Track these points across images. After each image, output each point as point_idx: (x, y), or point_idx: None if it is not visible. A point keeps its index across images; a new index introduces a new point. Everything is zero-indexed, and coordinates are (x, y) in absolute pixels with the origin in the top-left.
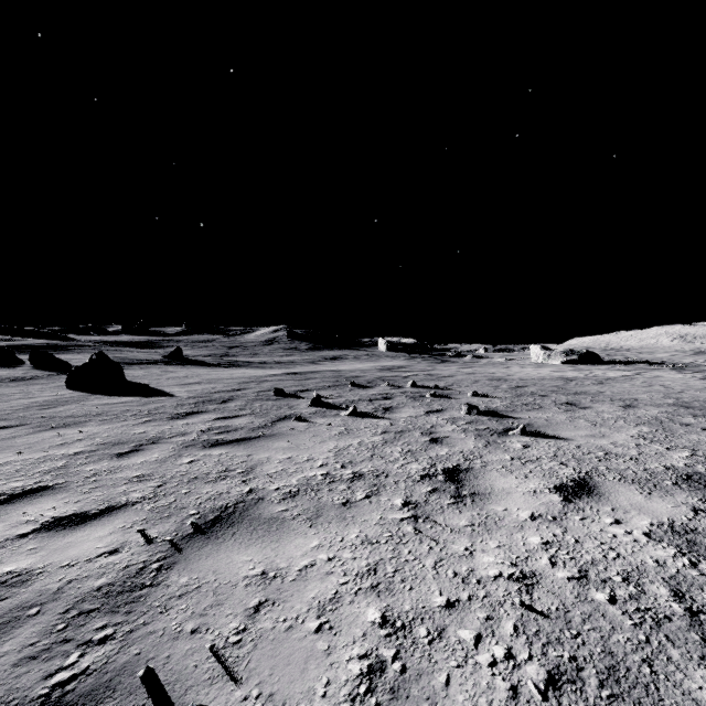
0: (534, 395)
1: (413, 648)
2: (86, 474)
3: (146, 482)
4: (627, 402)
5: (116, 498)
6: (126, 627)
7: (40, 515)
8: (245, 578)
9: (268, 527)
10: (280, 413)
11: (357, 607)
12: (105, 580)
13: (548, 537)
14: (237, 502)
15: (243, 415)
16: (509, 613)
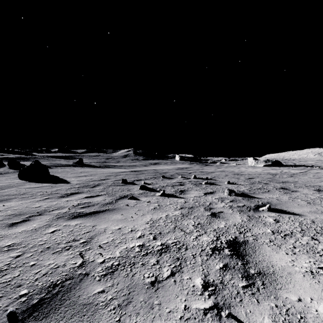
0: (261, 183)
1: None
2: None
3: (10, 252)
4: (316, 187)
5: None
6: None
7: None
8: None
9: (79, 321)
10: (122, 193)
11: None
12: None
13: None
14: (66, 278)
15: (101, 195)
16: None
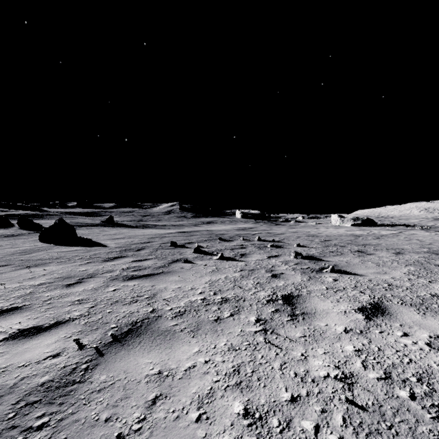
0: (336, 246)
1: (268, 436)
2: (44, 299)
3: (83, 304)
4: (397, 250)
5: (62, 315)
6: (58, 416)
7: (9, 328)
8: (146, 376)
9: (164, 337)
10: (174, 257)
11: (226, 400)
12: (47, 378)
13: (359, 346)
14: (143, 319)
15: (150, 258)
16: (337, 407)
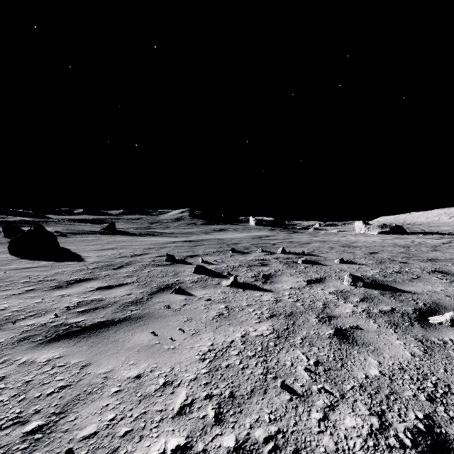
0: (395, 262)
1: None
2: None
3: None
4: None
5: None
6: None
7: None
8: None
9: None
10: (163, 281)
11: None
12: None
13: None
14: None
15: (126, 283)
16: None
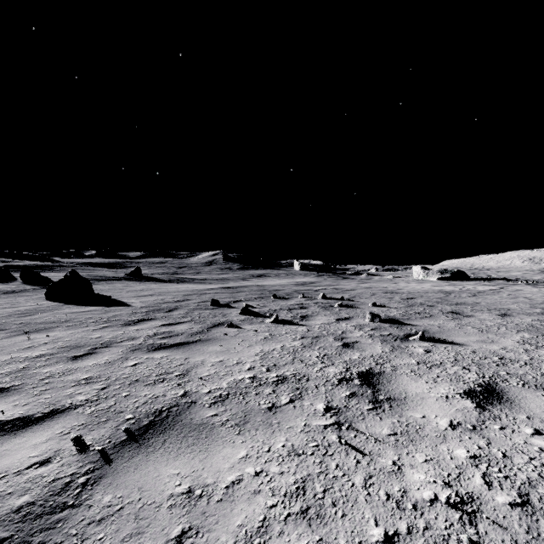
0: (423, 305)
1: None
2: (41, 376)
3: (92, 384)
4: (502, 311)
5: (62, 400)
6: None
7: None
8: (170, 497)
9: (198, 434)
10: (215, 320)
11: (287, 541)
12: (27, 498)
13: (474, 450)
14: (171, 406)
15: (184, 322)
16: None
